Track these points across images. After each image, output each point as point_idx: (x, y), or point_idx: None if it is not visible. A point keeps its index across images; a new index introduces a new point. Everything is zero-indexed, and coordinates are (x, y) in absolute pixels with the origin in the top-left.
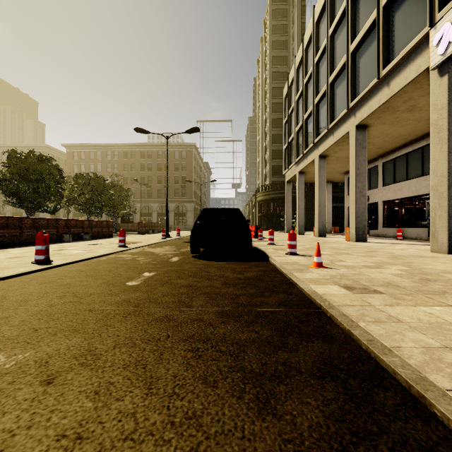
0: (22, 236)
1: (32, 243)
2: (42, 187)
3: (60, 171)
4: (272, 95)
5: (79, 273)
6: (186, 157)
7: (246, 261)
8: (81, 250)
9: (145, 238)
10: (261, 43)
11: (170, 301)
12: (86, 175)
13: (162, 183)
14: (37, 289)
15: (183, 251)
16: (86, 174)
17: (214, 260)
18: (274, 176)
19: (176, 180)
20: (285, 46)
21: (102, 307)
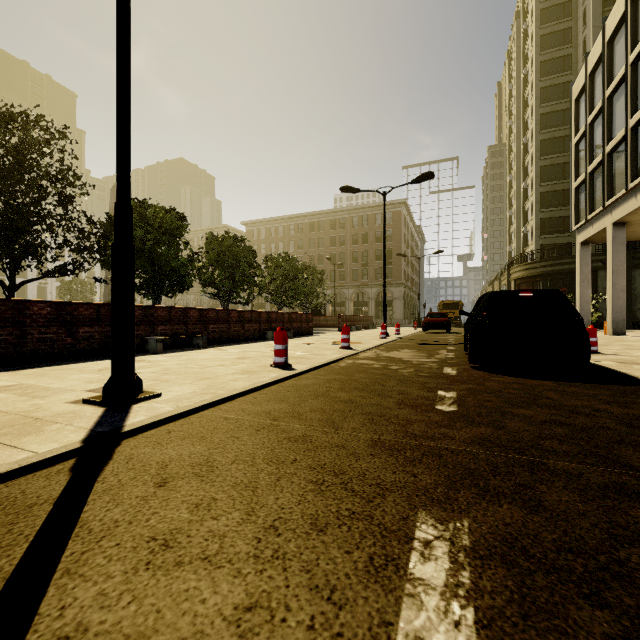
0: (230, 332)
1: (237, 340)
2: (238, 274)
3: (254, 253)
4: (540, 102)
5: (343, 385)
6: (392, 222)
7: (592, 382)
8: (301, 351)
9: (356, 337)
10: (516, 21)
11: (571, 450)
12: (278, 256)
13: (358, 260)
14: (324, 405)
15: (444, 359)
16: (278, 254)
17: (522, 376)
18: (544, 237)
19: (378, 255)
20: (567, 12)
21: (462, 447)
